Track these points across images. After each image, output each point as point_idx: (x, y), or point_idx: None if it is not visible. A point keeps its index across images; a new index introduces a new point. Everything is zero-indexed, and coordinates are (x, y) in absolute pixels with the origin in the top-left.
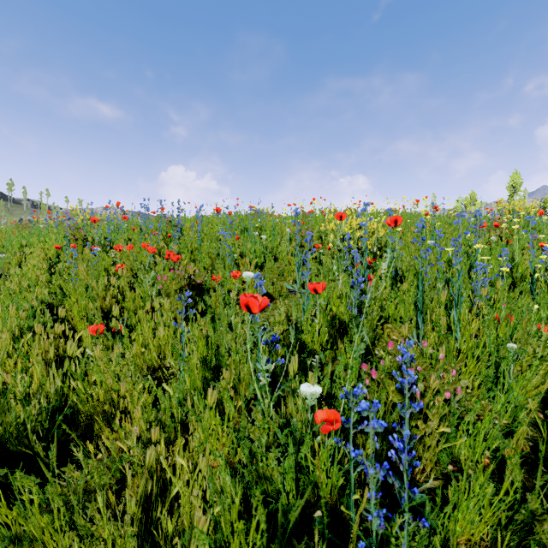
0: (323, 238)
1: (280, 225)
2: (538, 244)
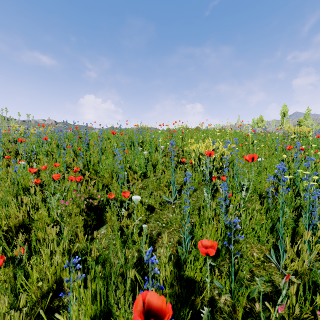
0: (184, 152)
1: (155, 140)
2: (319, 157)
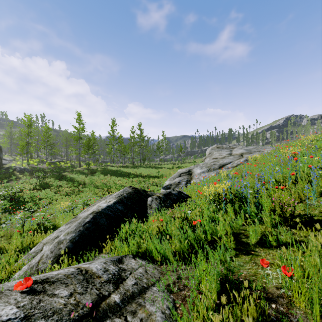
0: None
1: None
2: None
